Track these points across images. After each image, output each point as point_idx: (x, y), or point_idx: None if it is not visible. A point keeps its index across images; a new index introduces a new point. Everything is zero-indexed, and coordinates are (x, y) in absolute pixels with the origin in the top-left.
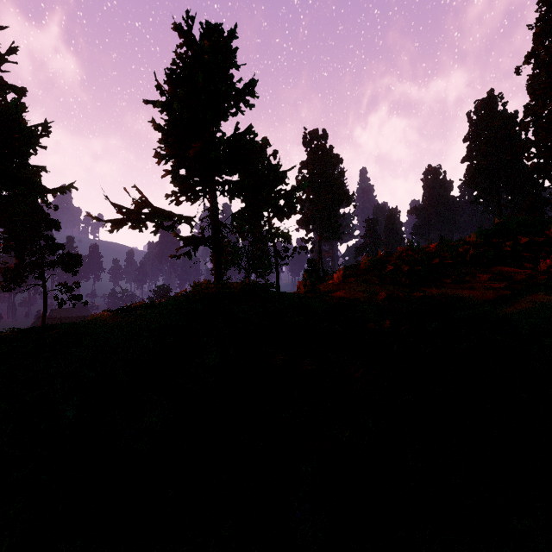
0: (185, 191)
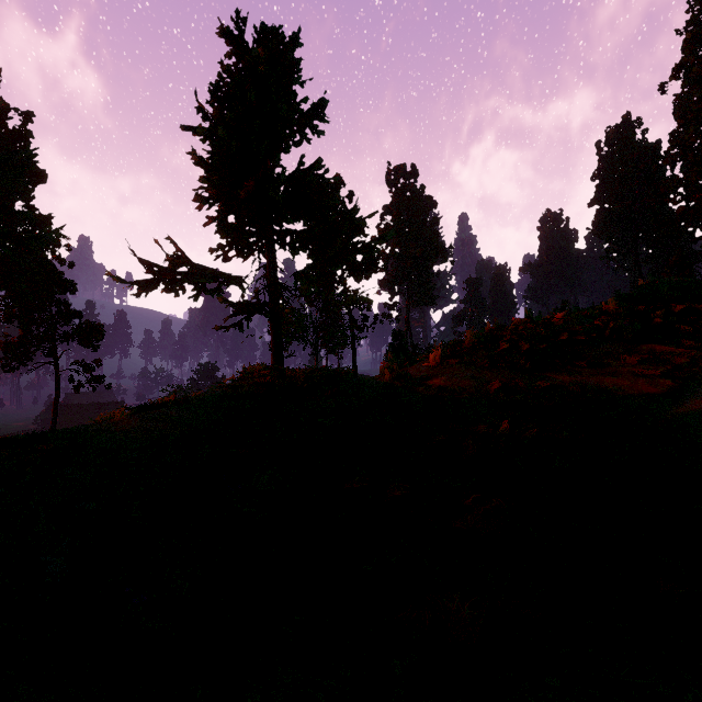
0: (234, 244)
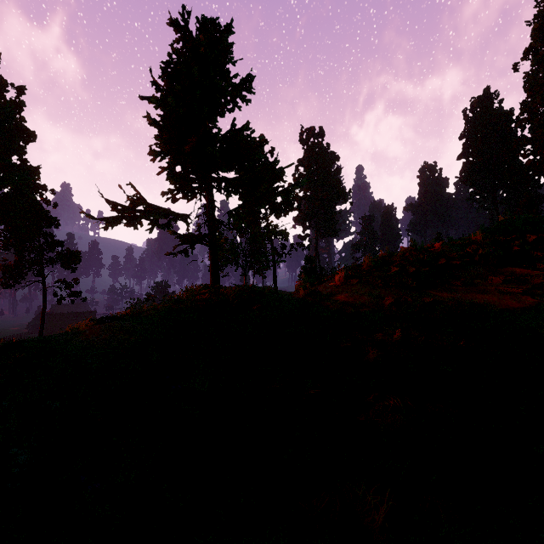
0: (181, 189)
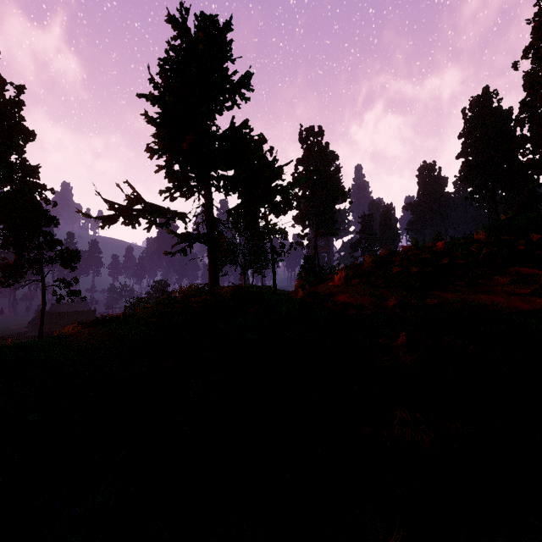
0: (179, 187)
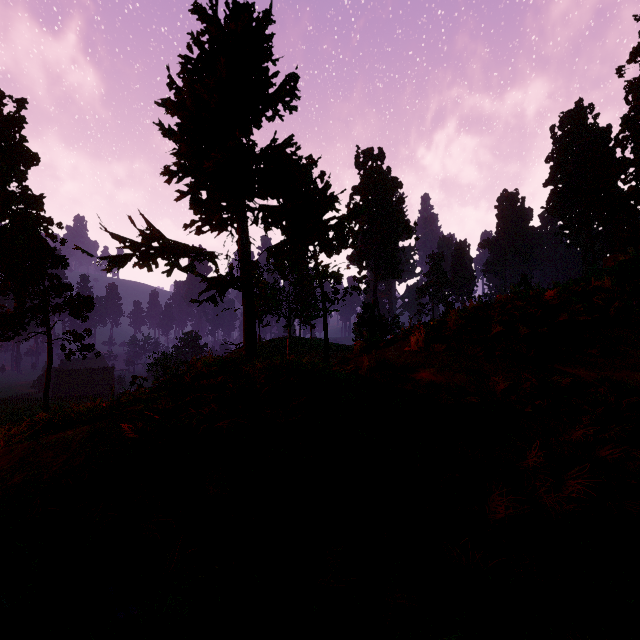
0: (208, 220)
